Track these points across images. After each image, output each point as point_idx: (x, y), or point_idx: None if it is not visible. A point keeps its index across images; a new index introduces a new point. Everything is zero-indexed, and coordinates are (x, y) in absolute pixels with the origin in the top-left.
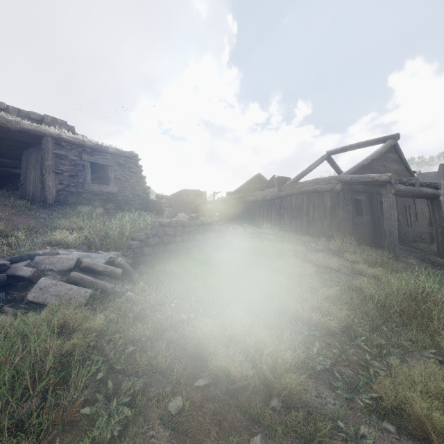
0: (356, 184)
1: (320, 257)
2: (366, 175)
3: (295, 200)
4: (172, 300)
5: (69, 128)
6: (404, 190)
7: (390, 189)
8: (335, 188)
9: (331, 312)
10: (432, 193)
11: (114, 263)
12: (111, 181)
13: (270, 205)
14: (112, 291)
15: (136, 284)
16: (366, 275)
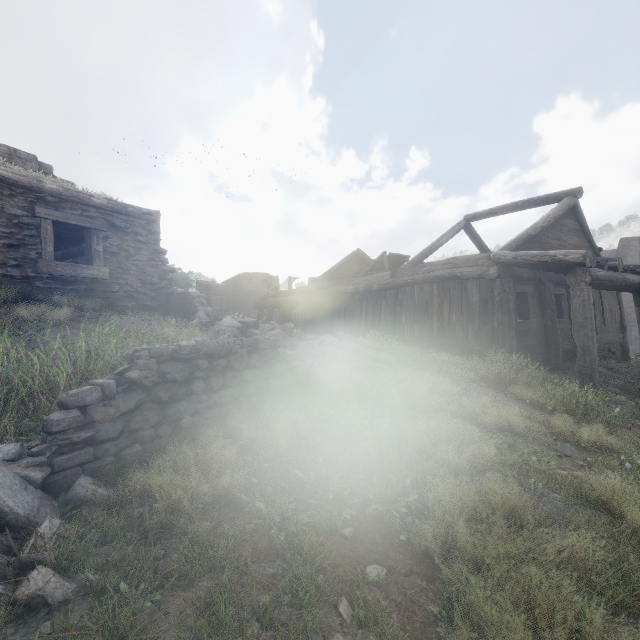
0: (520, 268)
1: (484, 403)
2: (541, 253)
3: (420, 292)
4: None
5: (42, 168)
6: (605, 277)
7: (582, 276)
8: (487, 273)
9: None
10: None
11: None
12: (97, 257)
13: (378, 299)
14: None
15: None
16: (581, 445)
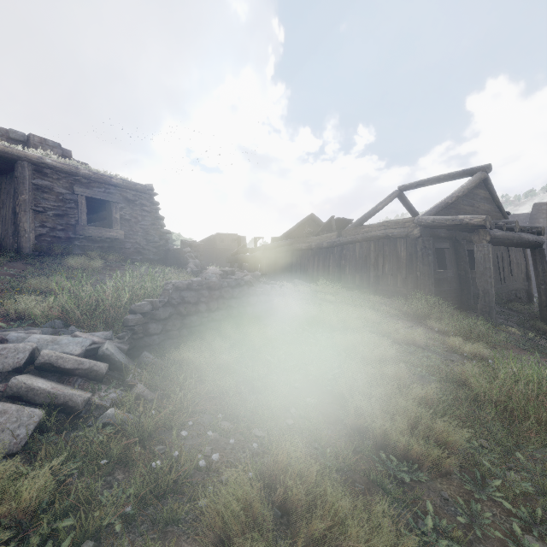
0: (439, 229)
1: (399, 327)
2: (453, 217)
3: (360, 249)
4: (185, 420)
5: (64, 153)
6: (502, 236)
7: (484, 235)
8: (412, 233)
9: (439, 432)
10: (534, 240)
11: (97, 352)
12: (115, 223)
13: (327, 255)
14: (79, 410)
15: (127, 391)
16: (464, 354)
